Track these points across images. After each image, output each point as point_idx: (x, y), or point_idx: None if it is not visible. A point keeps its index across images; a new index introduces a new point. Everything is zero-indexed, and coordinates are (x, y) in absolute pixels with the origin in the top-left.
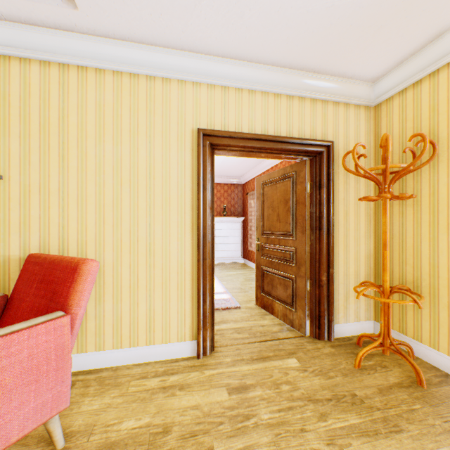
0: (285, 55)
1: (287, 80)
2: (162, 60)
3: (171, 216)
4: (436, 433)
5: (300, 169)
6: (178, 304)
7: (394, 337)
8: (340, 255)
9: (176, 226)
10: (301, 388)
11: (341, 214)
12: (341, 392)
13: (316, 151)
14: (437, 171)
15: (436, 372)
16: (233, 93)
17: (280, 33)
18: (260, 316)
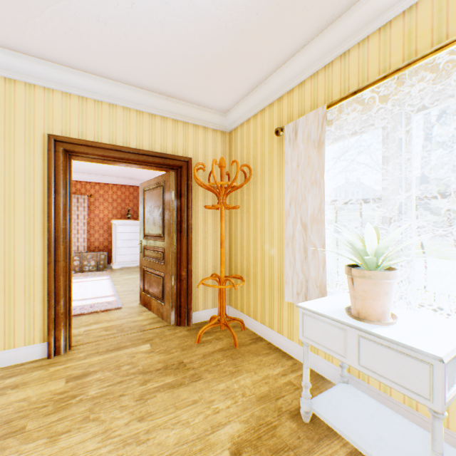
0: (140, 80)
1: (148, 100)
2: (2, 59)
3: (16, 220)
4: (224, 375)
5: (167, 179)
6: (26, 308)
7: (238, 316)
8: (200, 253)
9: (23, 229)
10: (140, 365)
11: (201, 219)
12: (172, 362)
13: (177, 165)
14: (257, 188)
15: (253, 336)
16: (93, 105)
17: (127, 61)
18: (138, 313)
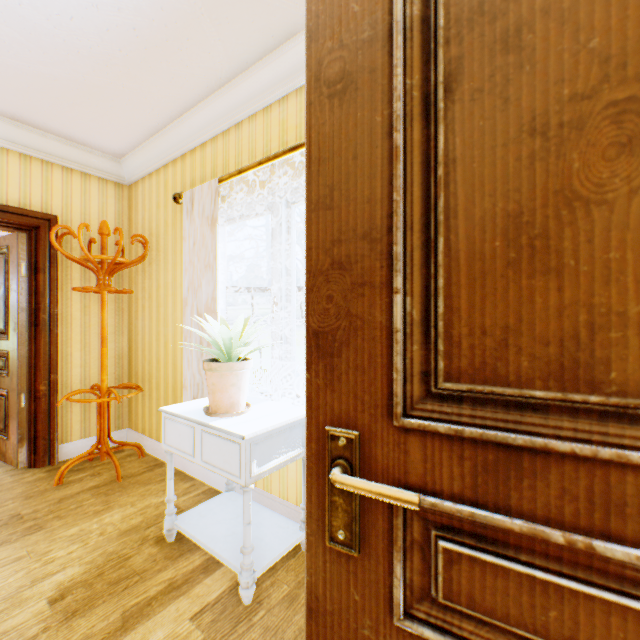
0: None
1: None
2: None
3: None
4: (84, 517)
5: (14, 244)
6: None
7: (139, 441)
8: (77, 357)
9: None
10: None
11: (78, 307)
12: None
13: (29, 224)
14: (160, 267)
15: (153, 463)
16: None
17: None
18: None
